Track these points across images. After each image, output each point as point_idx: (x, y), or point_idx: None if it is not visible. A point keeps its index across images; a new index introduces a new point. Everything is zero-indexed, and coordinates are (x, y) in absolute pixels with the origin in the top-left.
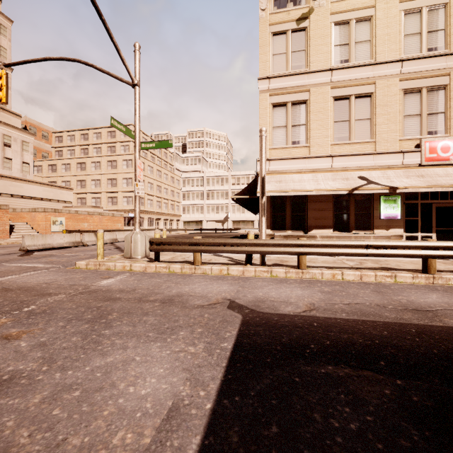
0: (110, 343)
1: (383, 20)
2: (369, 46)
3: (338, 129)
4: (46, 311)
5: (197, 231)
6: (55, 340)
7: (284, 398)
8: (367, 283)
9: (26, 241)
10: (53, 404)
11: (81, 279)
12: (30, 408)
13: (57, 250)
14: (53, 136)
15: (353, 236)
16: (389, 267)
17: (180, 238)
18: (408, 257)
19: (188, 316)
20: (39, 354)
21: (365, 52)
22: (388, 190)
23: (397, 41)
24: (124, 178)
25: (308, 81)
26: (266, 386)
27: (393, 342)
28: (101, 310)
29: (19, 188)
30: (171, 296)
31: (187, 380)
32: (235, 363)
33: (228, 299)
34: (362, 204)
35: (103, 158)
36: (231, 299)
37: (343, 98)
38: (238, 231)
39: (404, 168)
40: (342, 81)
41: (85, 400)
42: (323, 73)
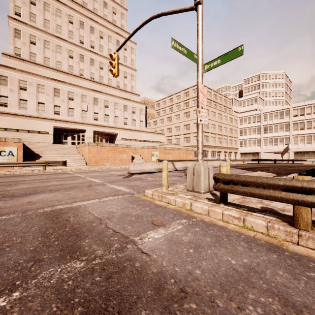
0: None
1: None
2: None
3: None
4: None
5: (253, 162)
6: None
7: None
8: None
9: (130, 167)
10: None
11: (132, 219)
12: None
13: (147, 174)
14: (155, 104)
15: None
16: None
17: (264, 177)
18: None
19: None
20: None
21: None
22: None
23: None
24: (194, 123)
25: None
26: None
27: None
28: None
29: (139, 136)
30: None
31: None
32: None
33: None
34: None
35: (181, 112)
36: None
37: None
38: (301, 162)
39: None
40: None
41: None
42: None
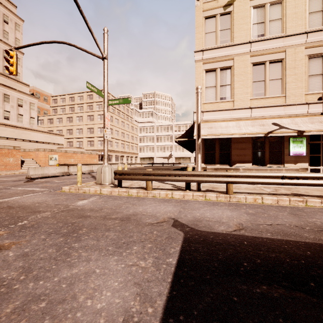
0: (77, 255)
1: (291, 2)
2: (281, 23)
3: (256, 87)
4: (34, 225)
5: (149, 165)
6: (35, 251)
7: (225, 320)
8: (284, 206)
9: (30, 172)
10: (21, 315)
11: (63, 200)
12: (2, 318)
13: (51, 178)
14: (51, 99)
15: (269, 169)
16: (300, 193)
17: (136, 170)
18: (317, 186)
19: (141, 233)
20: (21, 264)
21: (277, 28)
22: (296, 133)
23: (303, 18)
24: (98, 127)
25: (233, 52)
26: (207, 305)
27: (318, 262)
28: (74, 225)
29: (28, 135)
30: (128, 215)
31: (137, 295)
32: (179, 279)
33: (172, 218)
34: (275, 144)
35: (84, 114)
36: (175, 218)
37: (260, 64)
38: (179, 165)
39: (309, 116)
40: (259, 51)
41: (49, 312)
42: (244, 45)
